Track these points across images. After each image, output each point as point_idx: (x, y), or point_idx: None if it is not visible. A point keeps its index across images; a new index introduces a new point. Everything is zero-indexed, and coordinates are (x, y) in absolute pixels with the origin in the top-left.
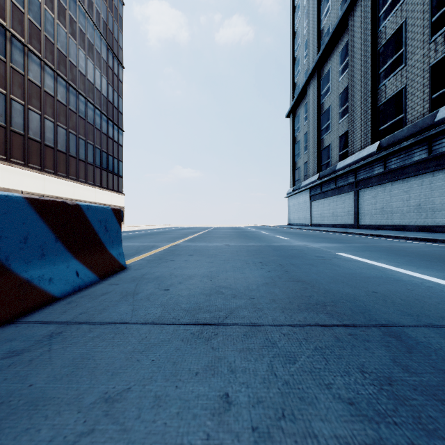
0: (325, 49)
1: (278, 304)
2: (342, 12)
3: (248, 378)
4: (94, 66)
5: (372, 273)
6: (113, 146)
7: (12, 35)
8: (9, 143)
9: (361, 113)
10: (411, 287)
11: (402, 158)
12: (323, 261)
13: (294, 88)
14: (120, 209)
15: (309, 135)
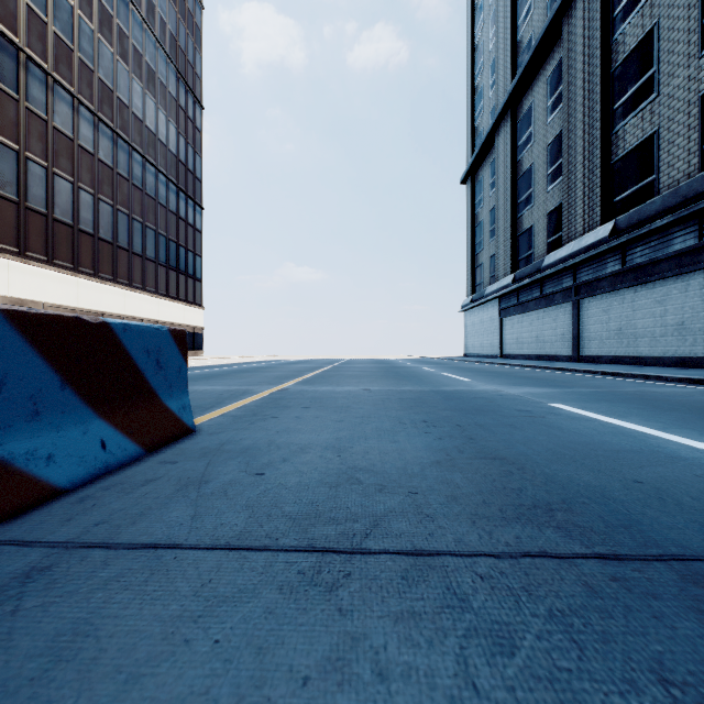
0: (524, 73)
1: (463, 505)
2: (552, 11)
3: (417, 697)
4: (157, 106)
5: (623, 443)
6: (187, 232)
7: (29, 58)
8: (23, 228)
9: (583, 175)
10: (703, 472)
11: (652, 247)
12: (532, 420)
13: (474, 137)
14: (185, 331)
15: (497, 212)
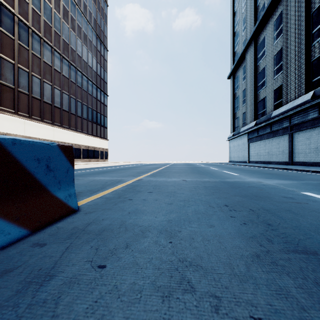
0: (261, 21)
1: None
2: None
3: None
4: (88, 50)
5: None
6: (100, 106)
7: (33, 31)
8: (31, 105)
9: (295, 69)
10: None
11: None
12: (301, 206)
13: (234, 56)
14: (72, 146)
15: (246, 91)
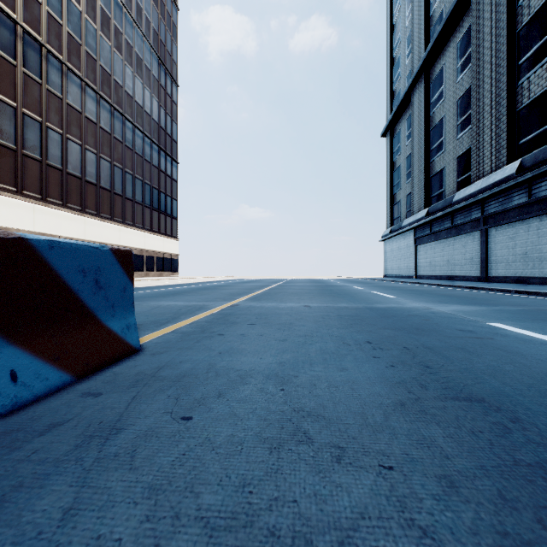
0: (436, 41)
1: (472, 505)
2: None
3: None
4: (144, 85)
5: None
6: (166, 181)
7: (49, 52)
8: (45, 180)
9: (491, 122)
10: None
11: None
12: (482, 342)
13: (392, 98)
14: (131, 251)
15: (413, 159)
